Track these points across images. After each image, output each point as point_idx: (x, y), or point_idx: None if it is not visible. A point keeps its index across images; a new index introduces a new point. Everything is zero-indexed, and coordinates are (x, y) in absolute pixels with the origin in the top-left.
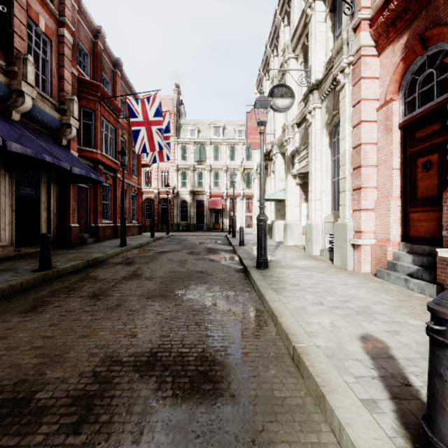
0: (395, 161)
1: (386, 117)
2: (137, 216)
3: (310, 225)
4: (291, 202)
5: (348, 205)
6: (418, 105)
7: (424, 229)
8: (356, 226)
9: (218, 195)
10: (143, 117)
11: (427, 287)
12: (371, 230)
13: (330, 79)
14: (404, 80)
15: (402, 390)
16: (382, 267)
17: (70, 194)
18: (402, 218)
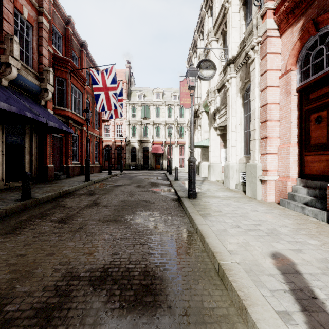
0: (294, 116)
1: (286, 83)
2: (98, 159)
3: (228, 165)
4: (213, 148)
5: (257, 150)
6: (312, 73)
7: (316, 168)
8: (263, 166)
9: (159, 143)
10: (102, 85)
11: (319, 213)
12: (275, 169)
13: (243, 55)
14: (301, 55)
15: (310, 302)
16: (283, 197)
17: (47, 142)
18: (298, 160)
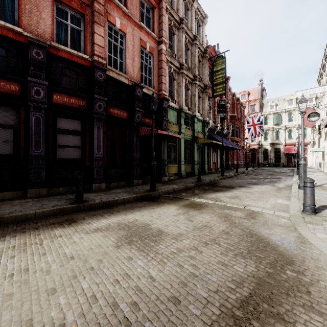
0: None
1: None
2: (243, 159)
3: None
4: (326, 153)
5: None
6: None
7: None
8: None
9: (291, 144)
10: (252, 123)
11: None
12: None
13: None
14: None
15: None
16: None
17: (229, 153)
18: None
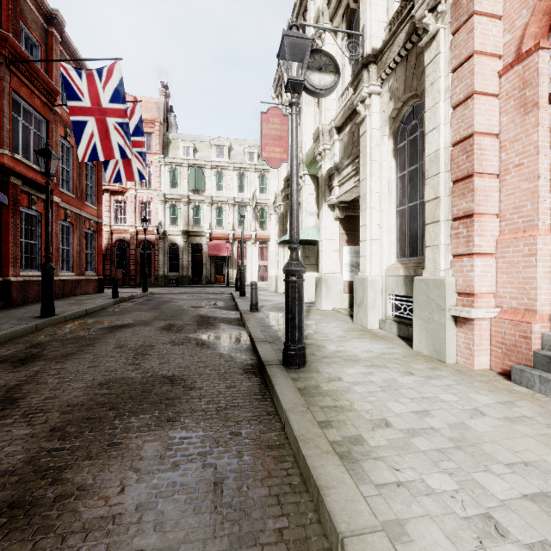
0: (544, 163)
1: (521, 83)
2: (95, 265)
3: (363, 279)
4: (328, 245)
5: (444, 246)
6: None
7: None
8: (463, 284)
9: (222, 237)
10: (91, 101)
11: None
12: (490, 292)
13: (399, 40)
14: None
15: None
16: (519, 361)
17: None
18: None
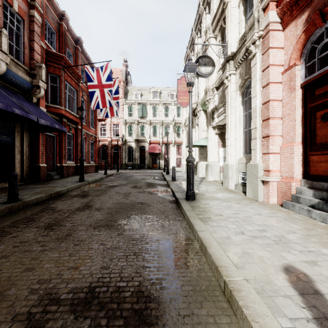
0: (298, 114)
1: (289, 79)
2: (94, 158)
3: (227, 165)
4: (211, 147)
5: (259, 149)
6: (317, 68)
7: (323, 169)
8: (265, 166)
9: (156, 142)
10: (97, 82)
11: None
12: (277, 169)
13: (243, 51)
14: (305, 49)
15: None
16: (287, 199)
17: (39, 141)
18: (303, 159)
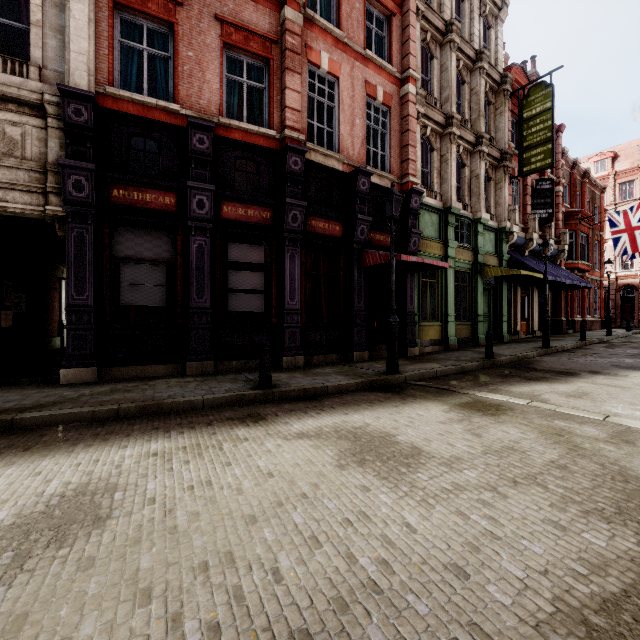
0: None
1: None
2: (598, 311)
3: None
4: None
5: None
6: None
7: None
8: None
9: None
10: (624, 226)
11: None
12: None
13: None
14: None
15: None
16: None
17: (561, 298)
18: None
